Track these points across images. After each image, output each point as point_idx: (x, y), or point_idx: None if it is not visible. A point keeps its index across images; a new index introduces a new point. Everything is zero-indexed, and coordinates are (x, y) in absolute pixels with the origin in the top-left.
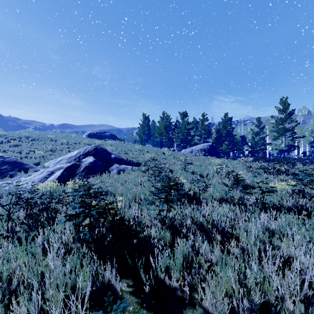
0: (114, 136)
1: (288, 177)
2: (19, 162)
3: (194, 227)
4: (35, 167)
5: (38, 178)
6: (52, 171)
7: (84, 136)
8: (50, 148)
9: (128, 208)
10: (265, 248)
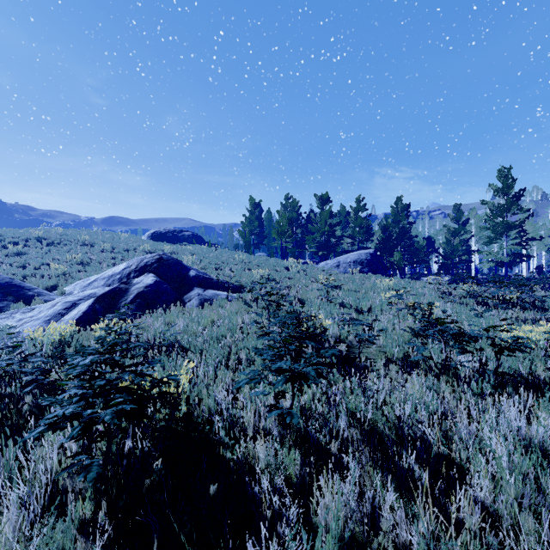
0: (198, 237)
1: (525, 314)
2: (17, 284)
3: (356, 435)
4: (47, 294)
5: (45, 316)
6: (73, 302)
7: (144, 237)
8: (80, 260)
9: (212, 383)
10: (544, 506)
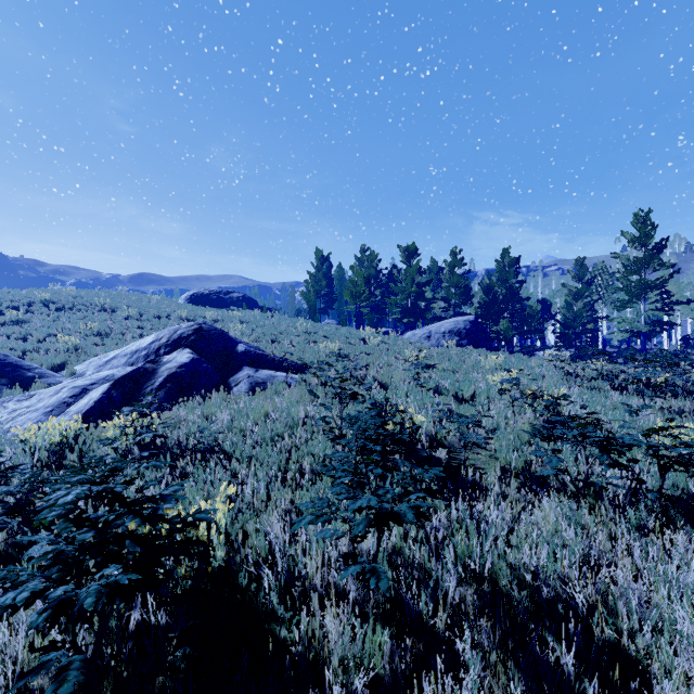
0: (250, 300)
1: (678, 403)
2: (13, 362)
3: (470, 600)
4: (51, 375)
5: (46, 406)
6: (83, 387)
7: (180, 300)
8: (98, 329)
9: (263, 507)
10: None
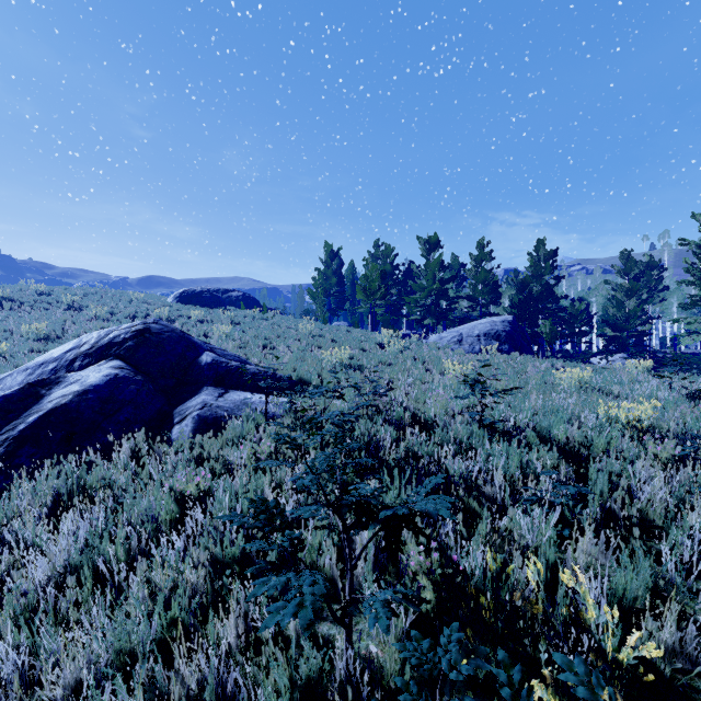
0: (250, 299)
1: None
2: None
3: None
4: None
5: None
6: None
7: (168, 298)
8: (48, 332)
9: None
10: None
